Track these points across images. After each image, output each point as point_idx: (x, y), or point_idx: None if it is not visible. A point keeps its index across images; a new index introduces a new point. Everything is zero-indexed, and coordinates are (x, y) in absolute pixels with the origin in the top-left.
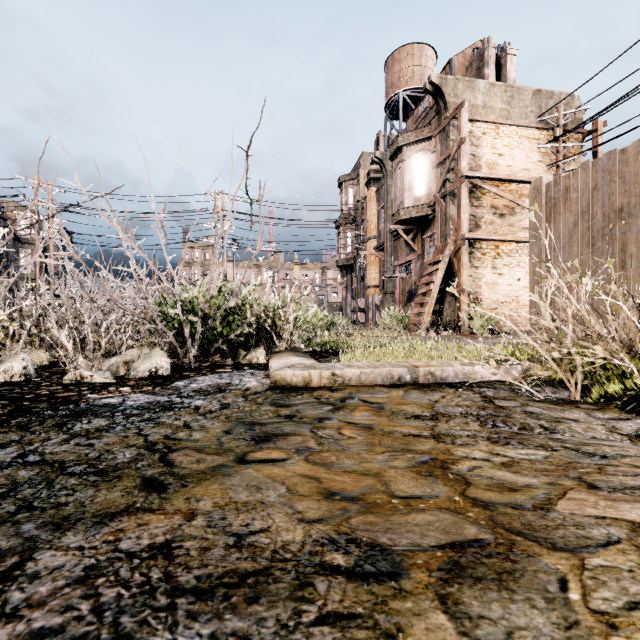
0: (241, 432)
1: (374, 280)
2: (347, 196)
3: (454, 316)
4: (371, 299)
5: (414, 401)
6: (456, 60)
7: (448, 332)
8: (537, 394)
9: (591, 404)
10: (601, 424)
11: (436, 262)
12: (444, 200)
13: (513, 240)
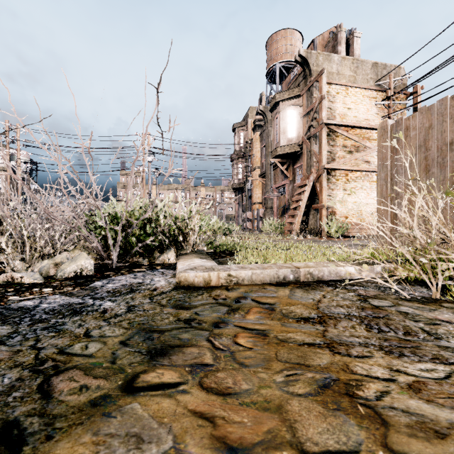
0: (138, 342)
1: (258, 198)
2: (239, 138)
3: (316, 224)
4: (256, 212)
5: (300, 301)
6: (317, 40)
7: (312, 236)
8: (404, 293)
9: (452, 303)
10: None
11: (303, 185)
12: (309, 140)
13: (358, 170)
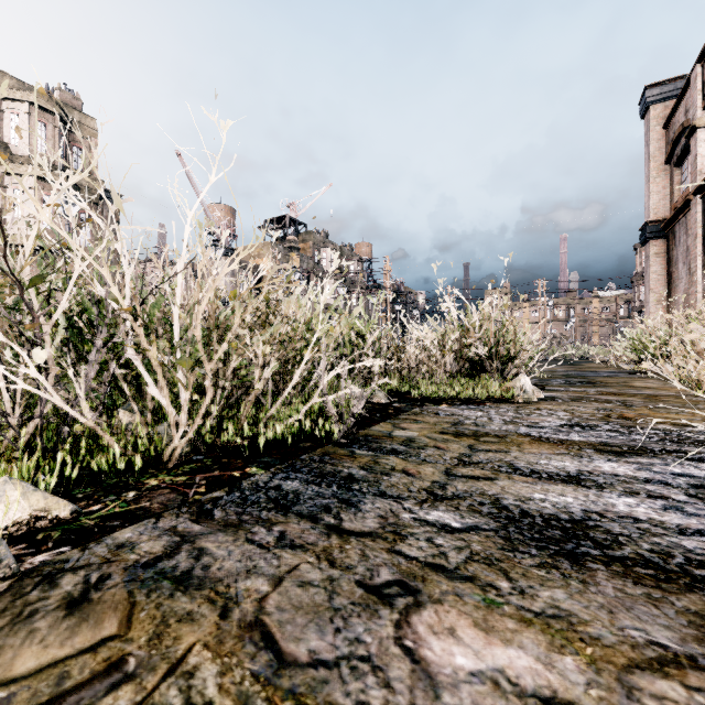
0: None
1: None
2: (641, 258)
3: None
4: None
5: None
6: None
7: None
8: None
9: None
10: None
11: None
12: None
13: None
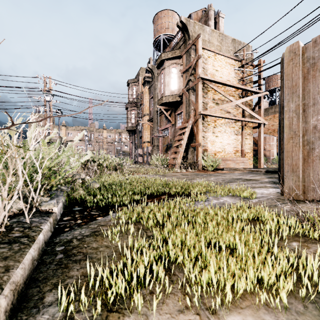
0: None
1: (147, 138)
2: (132, 91)
3: (194, 159)
4: (146, 149)
5: None
6: (193, 15)
7: (192, 169)
8: None
9: None
10: None
11: (184, 128)
12: (188, 92)
13: (225, 117)
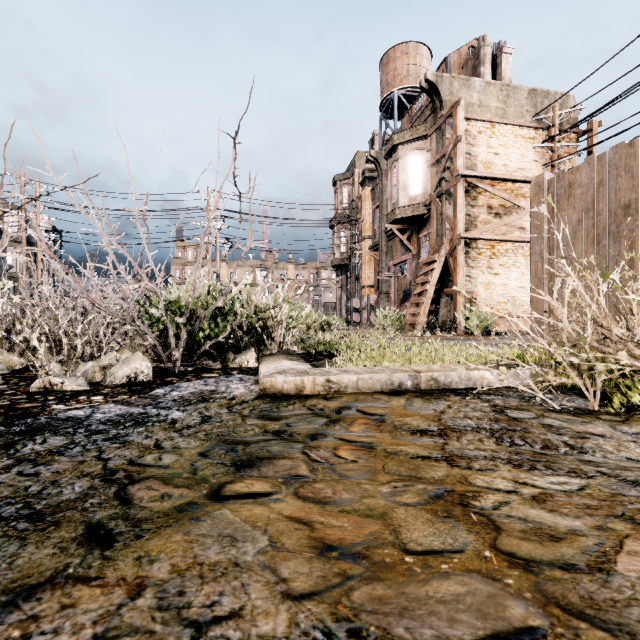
0: (220, 454)
1: (369, 280)
2: (342, 195)
3: (450, 316)
4: (366, 299)
5: (418, 412)
6: (452, 58)
7: (444, 332)
8: (552, 403)
9: (612, 415)
10: (632, 440)
11: (432, 262)
12: (440, 199)
13: (509, 240)
